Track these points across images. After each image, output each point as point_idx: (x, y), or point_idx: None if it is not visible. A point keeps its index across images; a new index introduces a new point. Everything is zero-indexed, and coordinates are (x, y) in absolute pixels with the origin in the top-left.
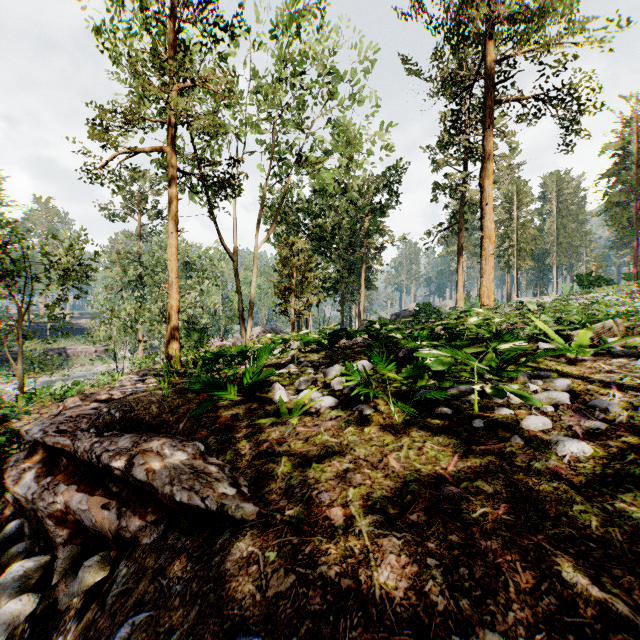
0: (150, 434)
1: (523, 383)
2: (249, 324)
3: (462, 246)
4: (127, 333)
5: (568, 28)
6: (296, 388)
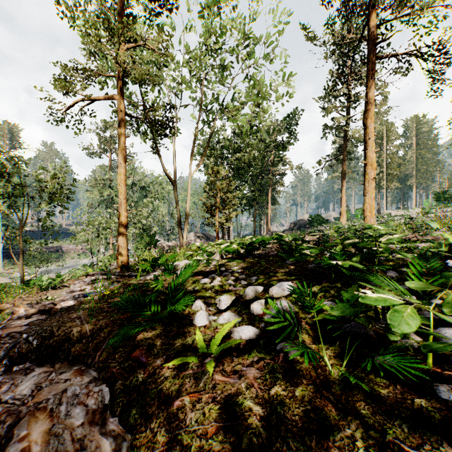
0: (63, 366)
1: None
2: (185, 232)
3: (345, 172)
4: (99, 237)
5: None
6: (217, 303)
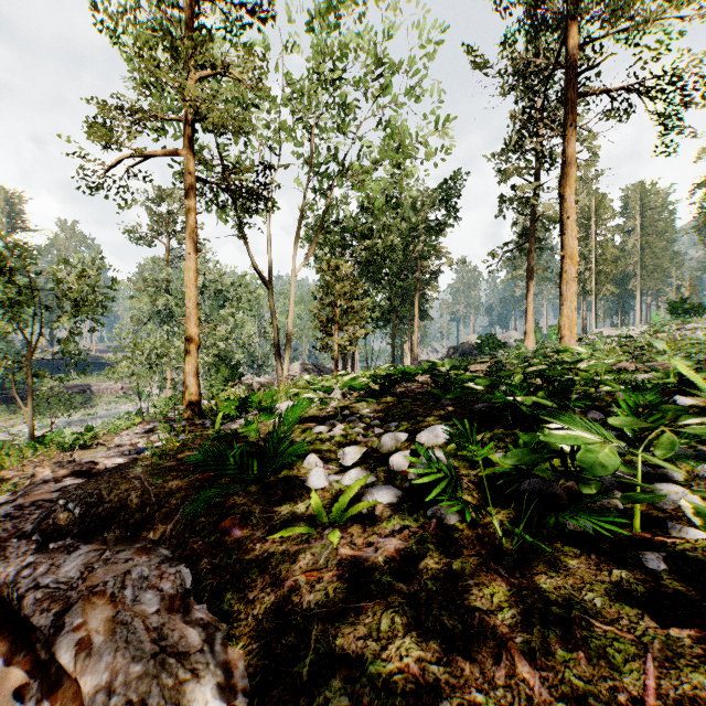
0: (120, 544)
1: (688, 469)
2: (286, 361)
3: (532, 269)
4: (152, 370)
5: (671, 1)
6: (339, 459)
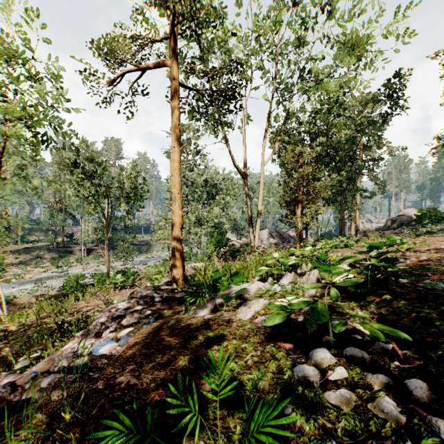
0: None
1: None
2: (257, 232)
3: None
4: None
5: None
6: None
